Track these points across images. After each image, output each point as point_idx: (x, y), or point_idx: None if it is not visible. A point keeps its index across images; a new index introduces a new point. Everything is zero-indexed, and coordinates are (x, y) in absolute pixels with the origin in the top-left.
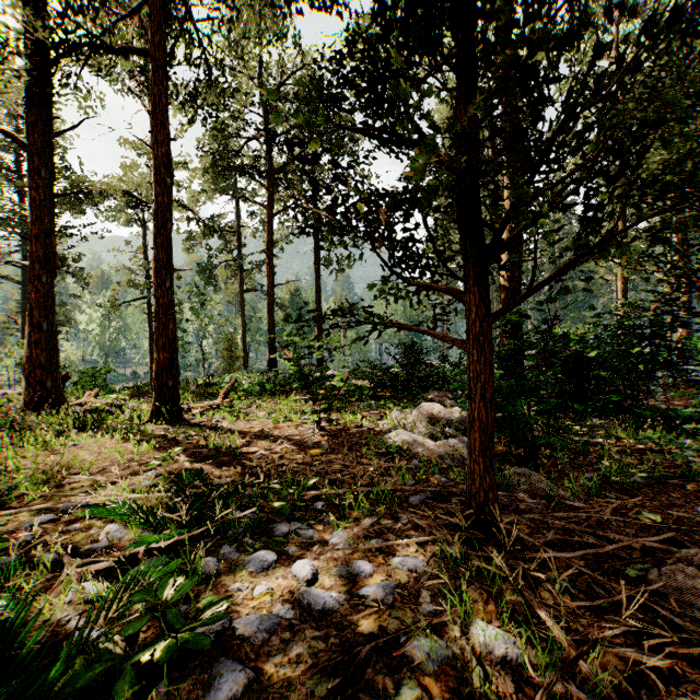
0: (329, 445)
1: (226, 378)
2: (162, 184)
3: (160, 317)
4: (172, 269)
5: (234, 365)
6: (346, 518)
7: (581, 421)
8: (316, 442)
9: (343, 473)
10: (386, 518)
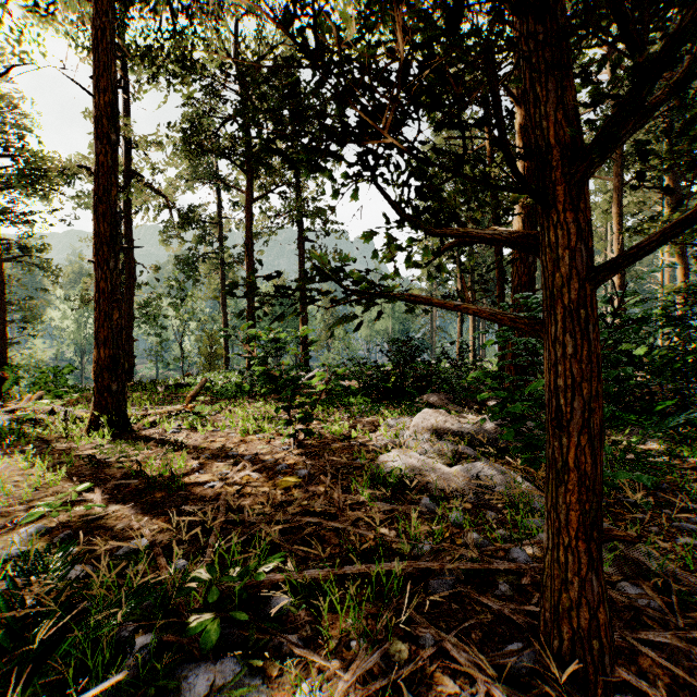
0: (307, 471)
1: (199, 379)
2: (103, 140)
3: (100, 305)
4: (117, 246)
5: (215, 364)
6: (323, 640)
7: (618, 432)
8: (291, 464)
9: (324, 525)
10: (395, 637)
